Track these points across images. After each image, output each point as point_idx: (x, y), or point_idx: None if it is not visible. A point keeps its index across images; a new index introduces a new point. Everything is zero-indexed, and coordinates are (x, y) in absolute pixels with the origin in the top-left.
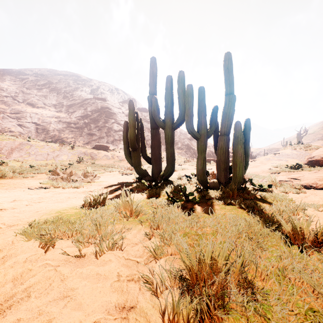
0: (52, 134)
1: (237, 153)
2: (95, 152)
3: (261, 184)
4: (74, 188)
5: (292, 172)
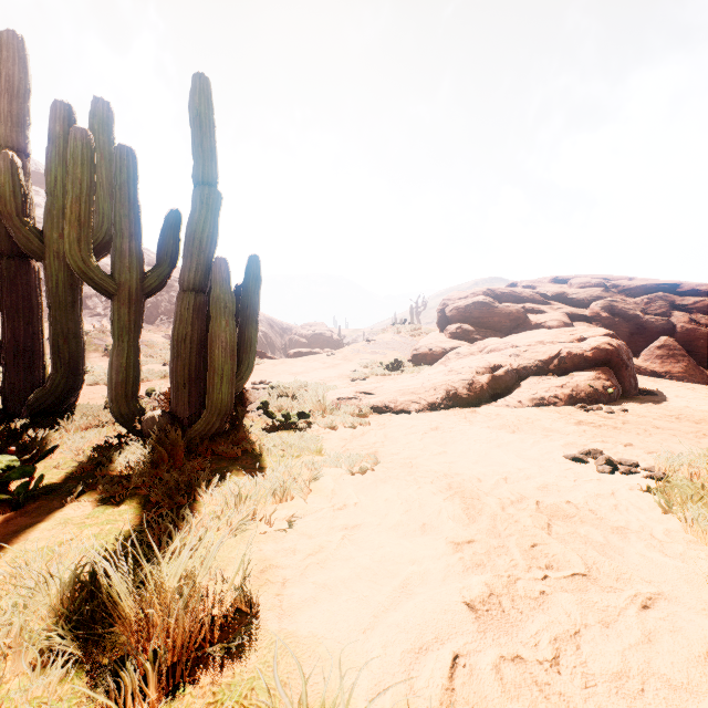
0: None
1: (217, 338)
2: None
3: (288, 412)
4: None
5: (387, 377)
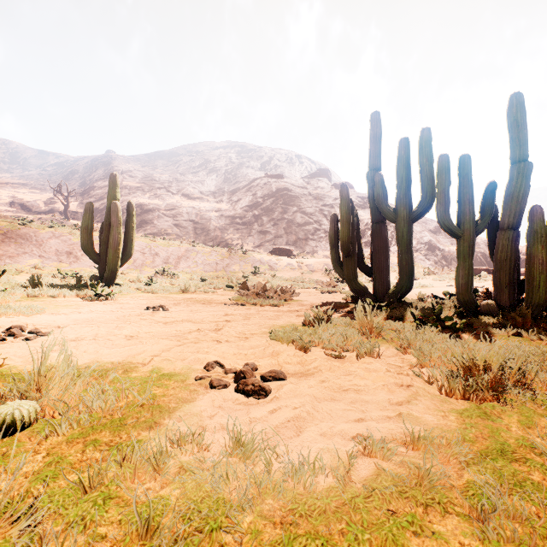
0: (213, 235)
1: (535, 258)
2: (274, 260)
3: None
4: (274, 306)
5: None
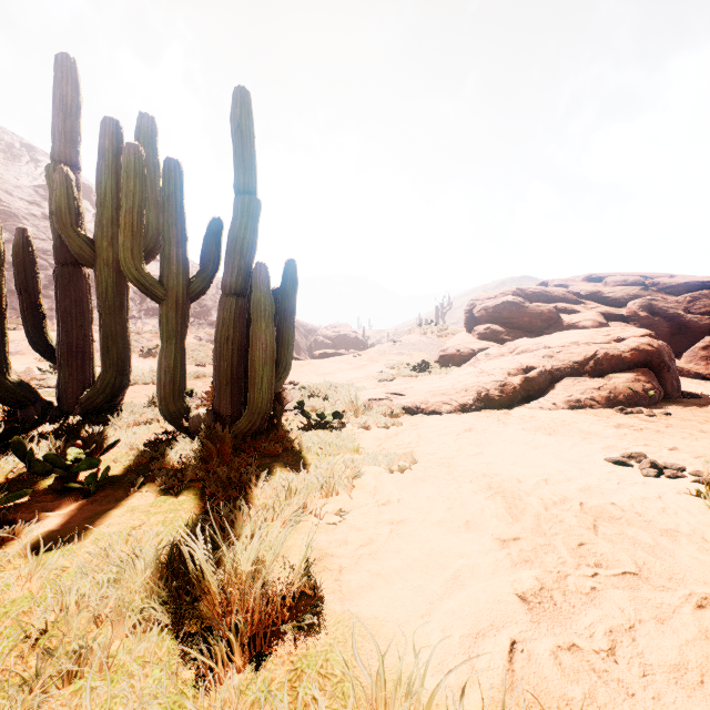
0: None
1: (258, 340)
2: None
3: (322, 412)
4: None
5: (414, 378)
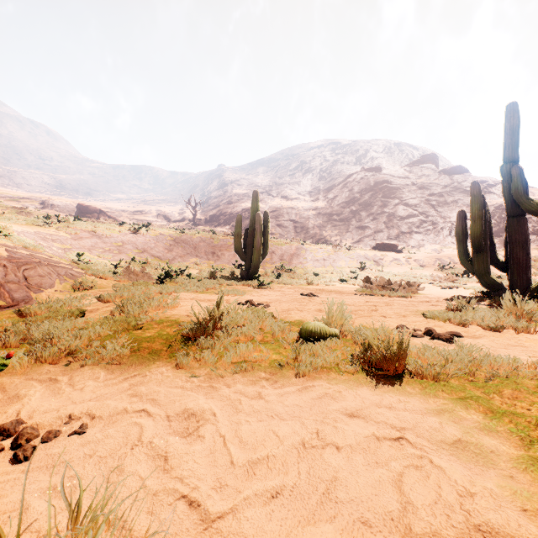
0: (312, 233)
1: None
2: (379, 255)
3: None
4: (402, 297)
5: None
